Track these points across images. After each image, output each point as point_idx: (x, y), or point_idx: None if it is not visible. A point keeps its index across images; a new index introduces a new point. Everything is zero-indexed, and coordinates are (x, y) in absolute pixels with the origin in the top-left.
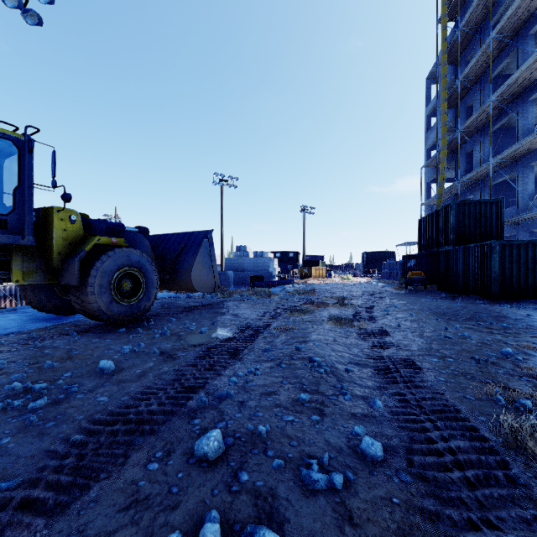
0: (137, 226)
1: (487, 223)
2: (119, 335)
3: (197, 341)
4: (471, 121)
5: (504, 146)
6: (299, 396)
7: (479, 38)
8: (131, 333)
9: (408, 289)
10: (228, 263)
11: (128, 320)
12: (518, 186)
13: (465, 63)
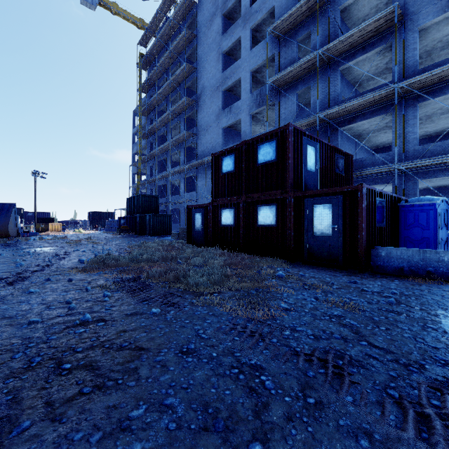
0: None
1: (153, 205)
2: None
3: (44, 249)
4: (151, 153)
5: (165, 168)
6: (95, 249)
7: (155, 113)
8: (1, 251)
9: (121, 235)
10: None
11: None
12: (167, 189)
13: (150, 120)
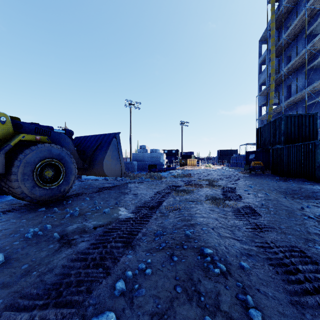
0: (64, 129)
1: (307, 129)
2: (37, 214)
3: (99, 222)
4: (291, 64)
5: (312, 80)
6: None
7: (296, 11)
8: (48, 212)
9: (251, 174)
10: (134, 156)
11: (50, 200)
12: None
13: (285, 28)
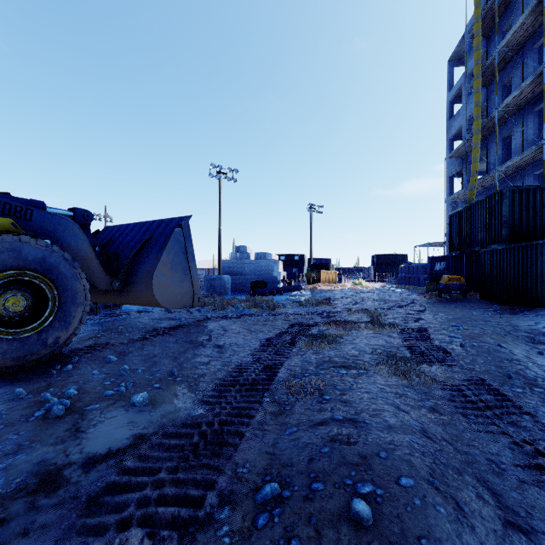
0: (71, 208)
1: None
2: None
3: (108, 440)
4: (513, 96)
5: None
6: None
7: (520, 1)
8: None
9: (442, 298)
10: (225, 266)
11: (18, 365)
12: None
13: (500, 34)
